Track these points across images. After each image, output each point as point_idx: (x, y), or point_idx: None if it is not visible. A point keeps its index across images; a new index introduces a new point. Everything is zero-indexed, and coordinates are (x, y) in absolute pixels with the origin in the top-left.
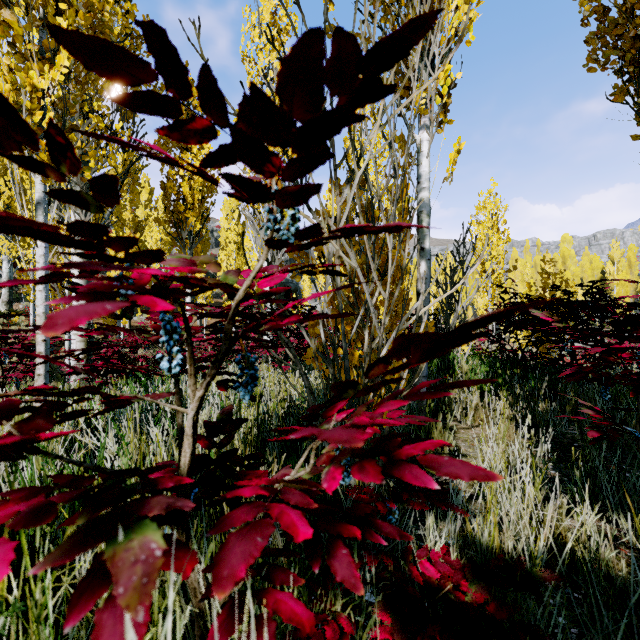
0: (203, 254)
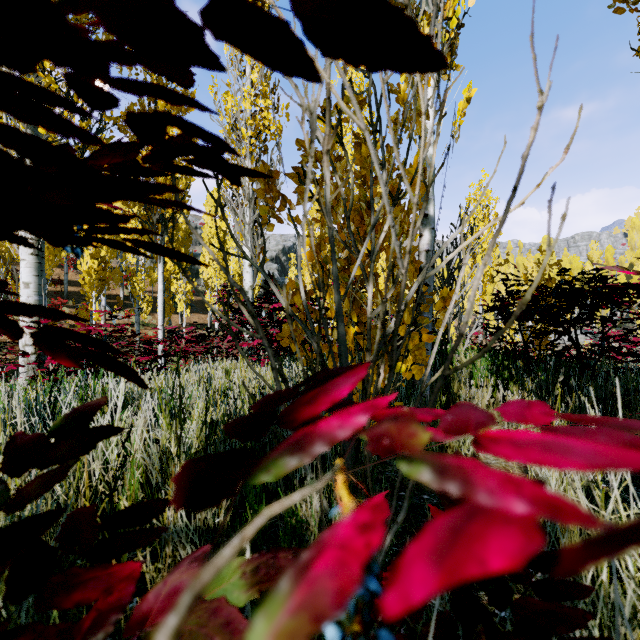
0: (185, 250)
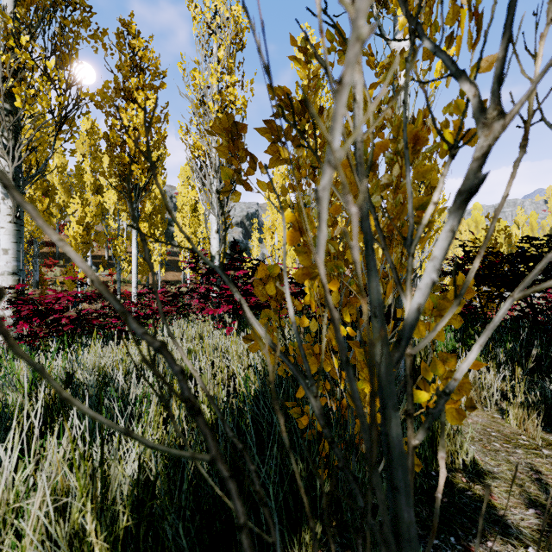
0: (161, 216)
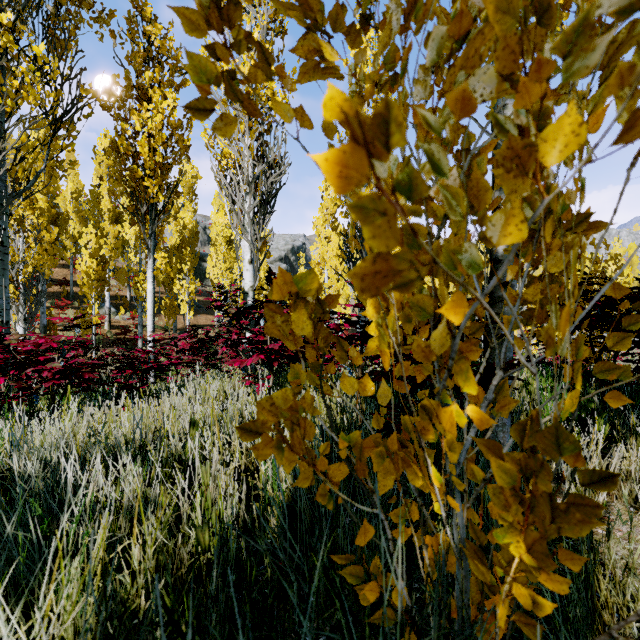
0: (191, 249)
